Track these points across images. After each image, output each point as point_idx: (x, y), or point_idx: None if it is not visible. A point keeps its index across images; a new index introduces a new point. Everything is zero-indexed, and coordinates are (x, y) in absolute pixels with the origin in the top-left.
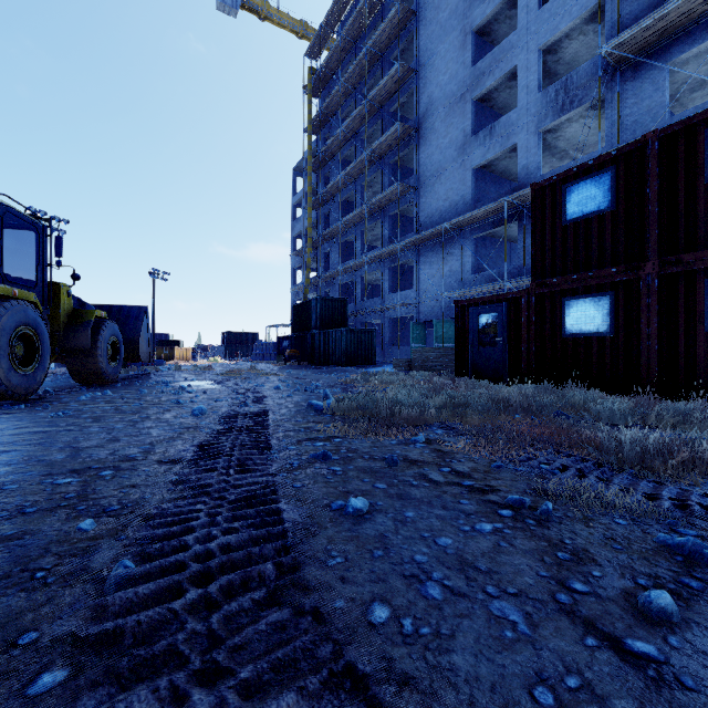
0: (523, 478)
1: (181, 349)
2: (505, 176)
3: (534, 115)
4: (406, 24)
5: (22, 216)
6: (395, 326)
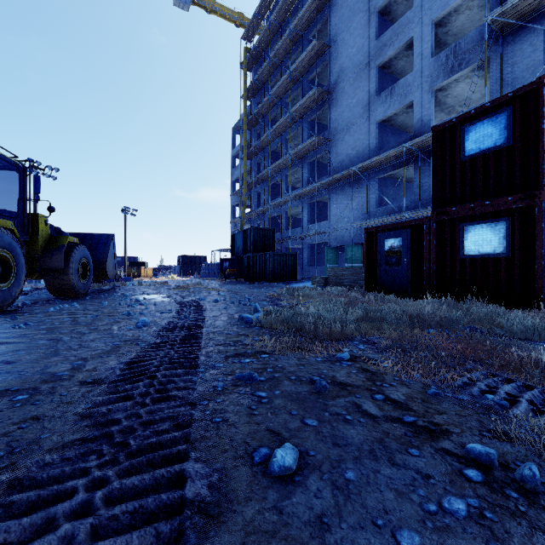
0: (470, 411)
1: (146, 268)
2: (402, 128)
3: (428, 77)
4: (322, 9)
5: (4, 158)
6: (313, 250)
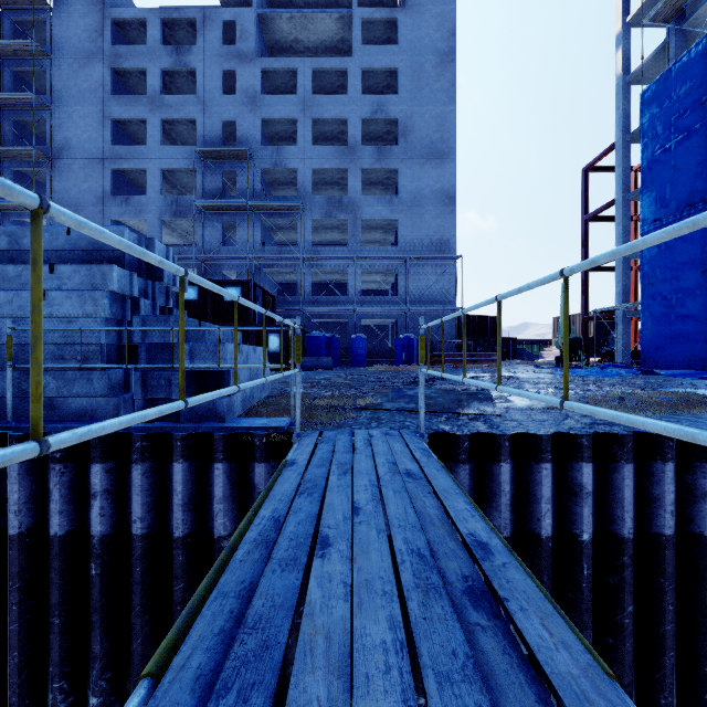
0: None
1: None
2: (134, 227)
3: (159, 208)
4: (38, 57)
5: None
6: None
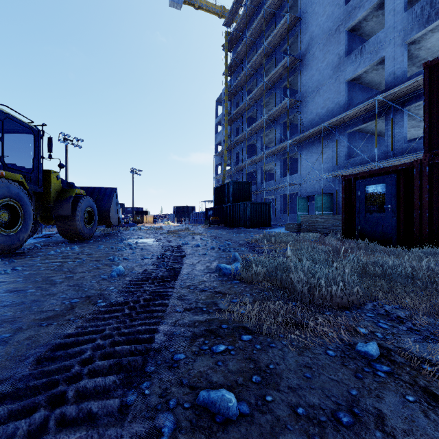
0: None
1: (148, 216)
2: (370, 86)
3: (401, 31)
4: None
5: (20, 122)
6: (284, 200)
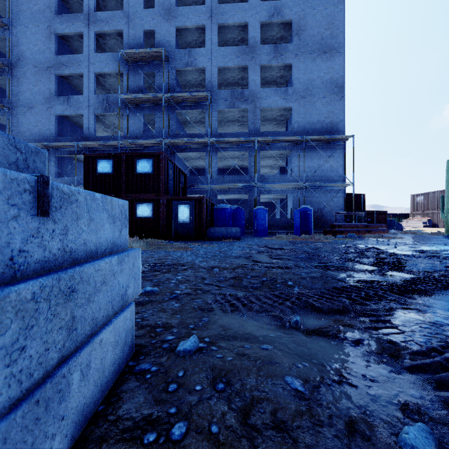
0: None
1: None
2: (77, 125)
3: (93, 104)
4: None
5: None
6: None
